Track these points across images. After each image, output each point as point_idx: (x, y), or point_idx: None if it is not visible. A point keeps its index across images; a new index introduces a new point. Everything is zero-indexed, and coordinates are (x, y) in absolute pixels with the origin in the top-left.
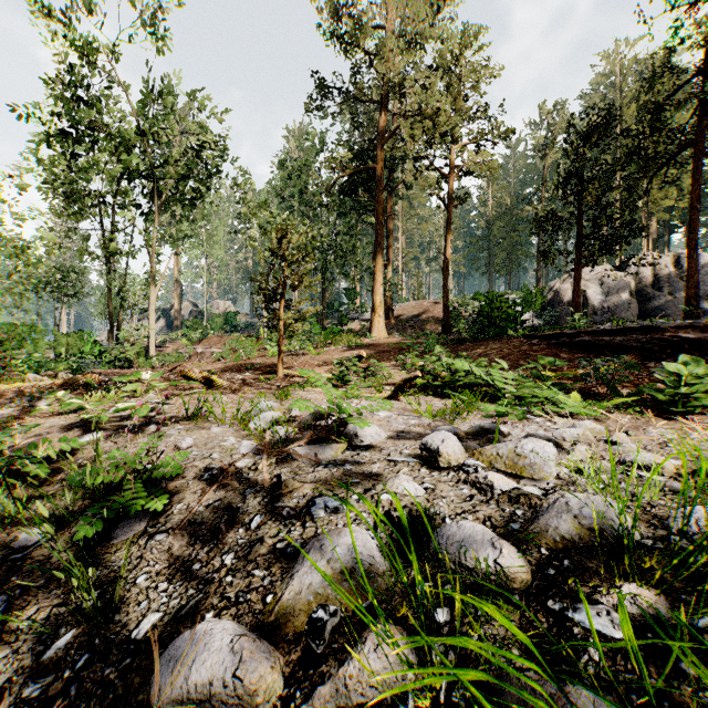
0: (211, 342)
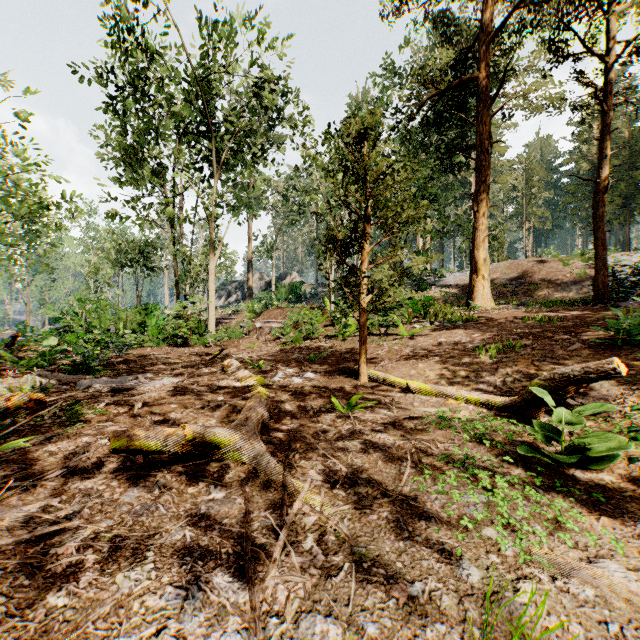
0: (271, 315)
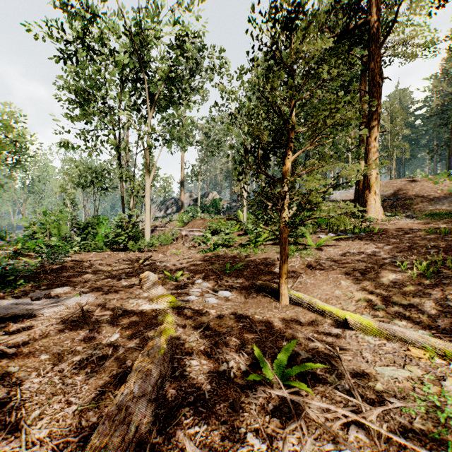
0: (195, 224)
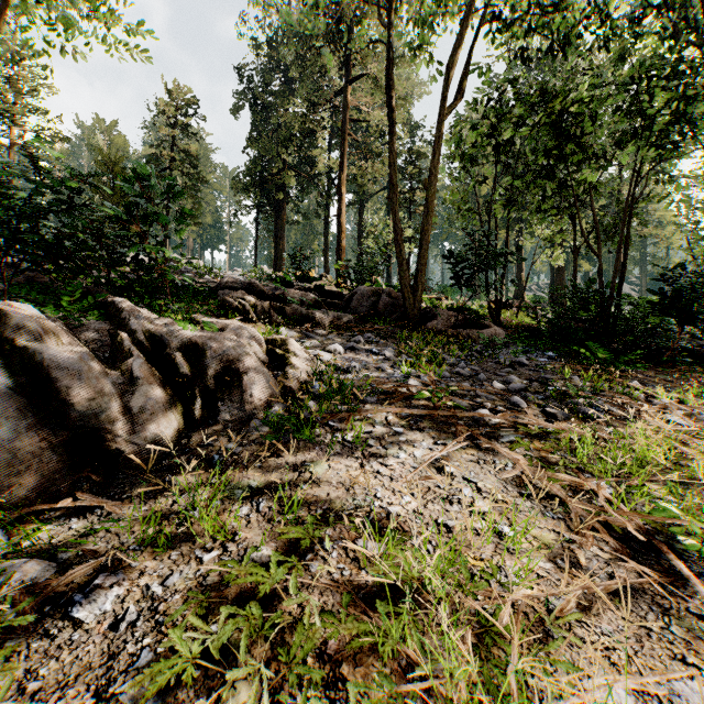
0: None
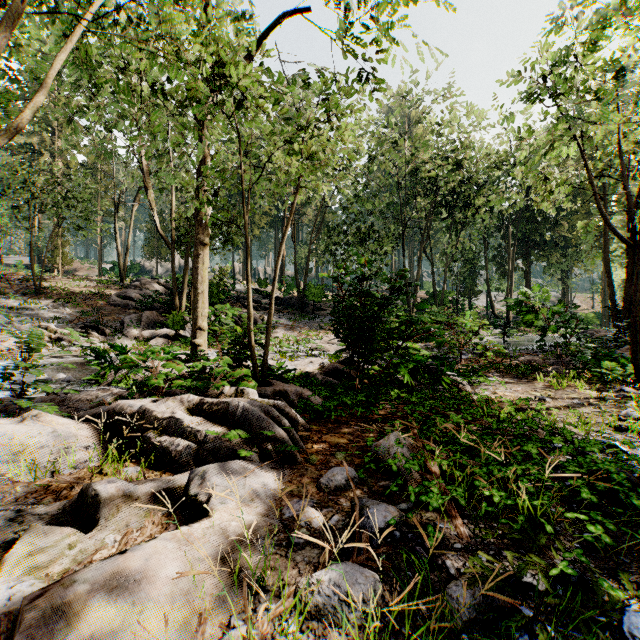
0: None
